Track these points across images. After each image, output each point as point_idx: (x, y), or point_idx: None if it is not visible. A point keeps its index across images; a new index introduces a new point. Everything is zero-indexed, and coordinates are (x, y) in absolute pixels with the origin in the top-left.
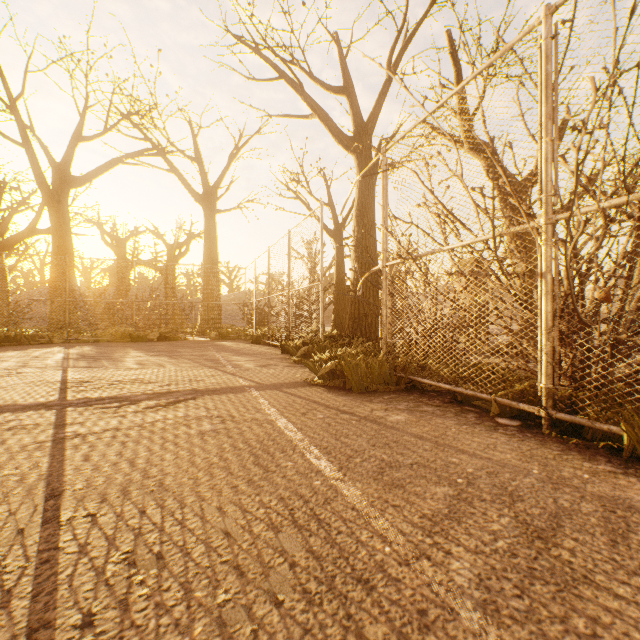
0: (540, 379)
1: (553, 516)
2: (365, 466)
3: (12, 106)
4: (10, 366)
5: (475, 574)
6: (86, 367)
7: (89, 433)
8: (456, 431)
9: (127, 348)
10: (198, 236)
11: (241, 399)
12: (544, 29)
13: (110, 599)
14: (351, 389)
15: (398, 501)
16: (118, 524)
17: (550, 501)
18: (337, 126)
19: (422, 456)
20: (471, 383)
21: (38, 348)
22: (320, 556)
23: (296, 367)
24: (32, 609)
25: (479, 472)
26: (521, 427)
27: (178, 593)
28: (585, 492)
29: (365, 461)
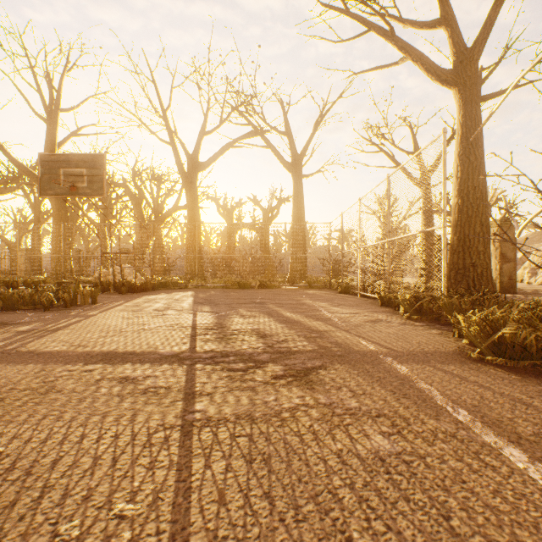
0: None
1: None
2: None
3: (164, 116)
4: (159, 307)
5: None
6: (209, 312)
7: (219, 419)
8: None
9: (237, 294)
10: (286, 200)
11: (388, 377)
12: None
13: None
14: None
15: None
16: None
17: None
18: (433, 62)
19: None
20: None
21: (178, 292)
22: None
23: (416, 326)
24: None
25: None
26: None
27: None
28: None
29: None
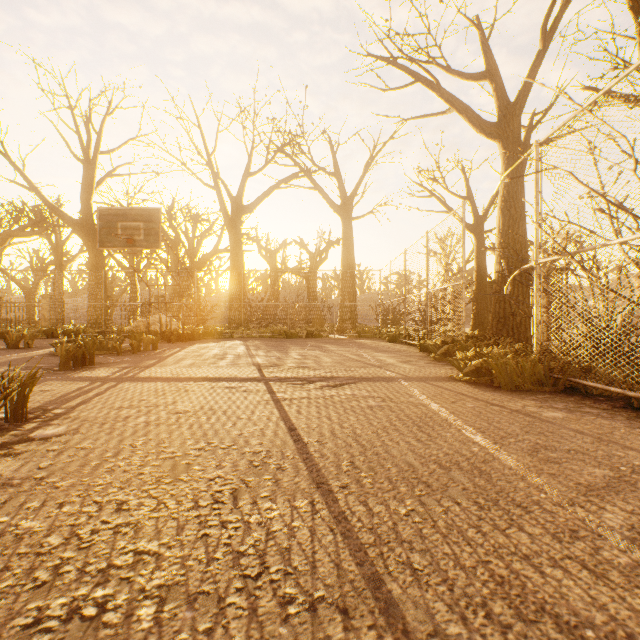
0: None
1: None
2: (519, 445)
3: (209, 160)
4: (217, 353)
5: (627, 523)
6: (265, 356)
7: (292, 398)
8: (625, 432)
9: (285, 343)
10: (335, 243)
11: (393, 386)
12: None
13: (351, 480)
14: (499, 387)
15: (553, 471)
16: (337, 449)
17: None
18: (478, 115)
19: (580, 446)
20: None
21: (226, 341)
22: (484, 488)
23: (437, 364)
24: (312, 475)
25: None
26: None
27: (389, 485)
28: None
29: (518, 442)
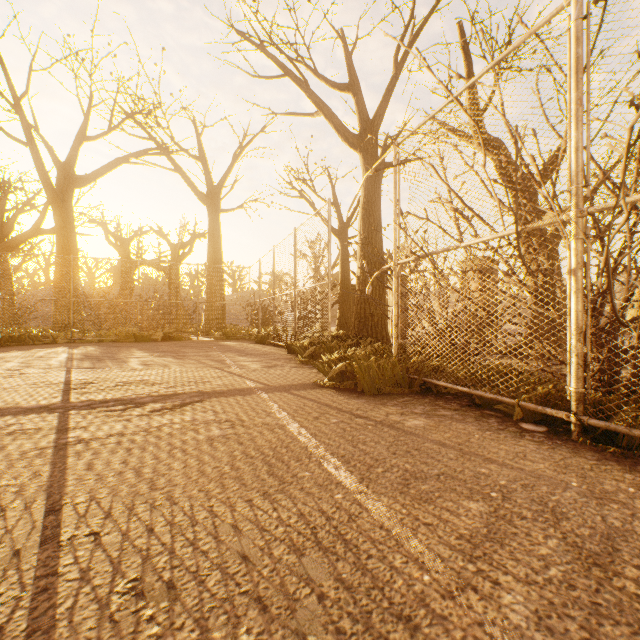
0: (569, 382)
1: (606, 538)
2: (388, 477)
3: (16, 105)
4: (13, 367)
5: (532, 611)
6: (90, 368)
7: (92, 438)
8: (480, 437)
9: (131, 348)
10: (202, 236)
11: (250, 402)
12: (574, 9)
13: None
14: (363, 391)
15: (430, 518)
16: (124, 545)
17: (598, 519)
18: (342, 124)
19: (448, 466)
20: (489, 385)
21: (42, 348)
22: (351, 586)
23: (303, 368)
24: None
25: (513, 485)
26: (548, 433)
27: (193, 633)
28: (635, 509)
29: (387, 471)
